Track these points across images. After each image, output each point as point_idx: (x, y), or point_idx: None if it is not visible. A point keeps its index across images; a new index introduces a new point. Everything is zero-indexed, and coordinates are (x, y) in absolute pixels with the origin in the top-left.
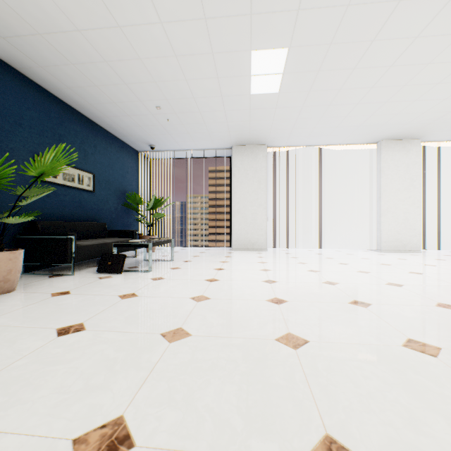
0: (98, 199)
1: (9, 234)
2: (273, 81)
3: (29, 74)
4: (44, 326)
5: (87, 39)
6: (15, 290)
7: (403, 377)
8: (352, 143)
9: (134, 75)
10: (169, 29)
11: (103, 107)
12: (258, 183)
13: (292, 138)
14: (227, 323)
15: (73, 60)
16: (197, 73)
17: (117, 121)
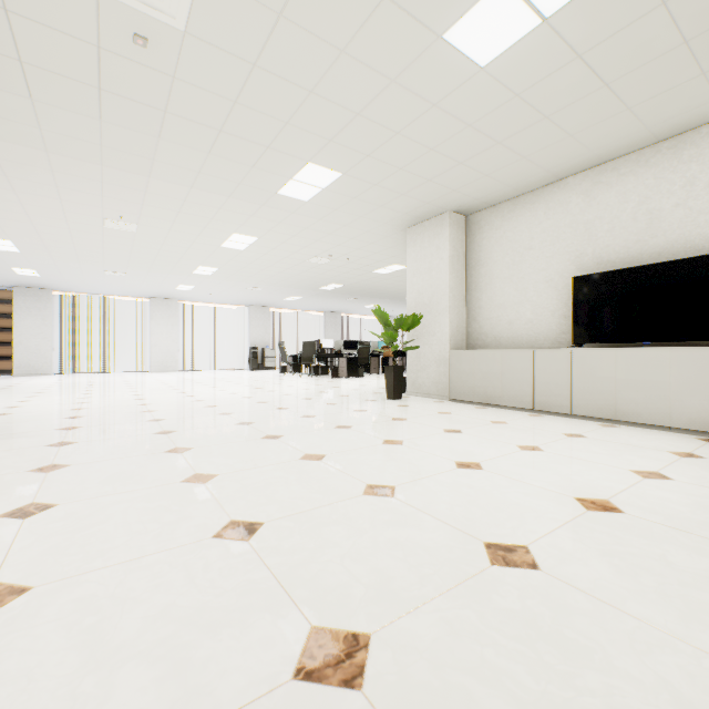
0: None
1: None
2: (34, 274)
3: None
4: None
5: None
6: None
7: (36, 386)
8: (132, 296)
9: None
10: None
11: None
12: (44, 320)
13: (74, 289)
14: None
15: None
16: None
17: None
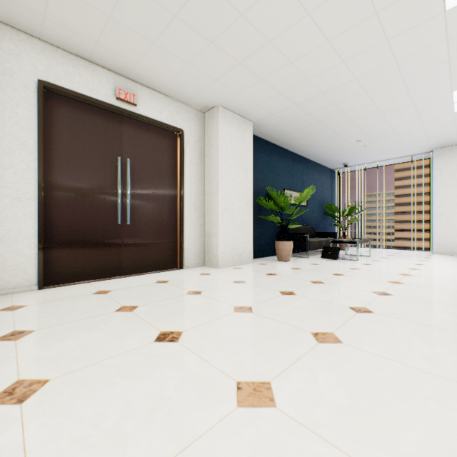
0: (308, 210)
1: (275, 233)
2: None
3: (282, 145)
4: (324, 272)
5: (322, 123)
6: (289, 261)
7: None
8: None
9: (345, 130)
10: (378, 104)
11: (316, 150)
12: None
13: None
14: (428, 284)
15: (310, 134)
16: (397, 116)
17: (323, 155)
